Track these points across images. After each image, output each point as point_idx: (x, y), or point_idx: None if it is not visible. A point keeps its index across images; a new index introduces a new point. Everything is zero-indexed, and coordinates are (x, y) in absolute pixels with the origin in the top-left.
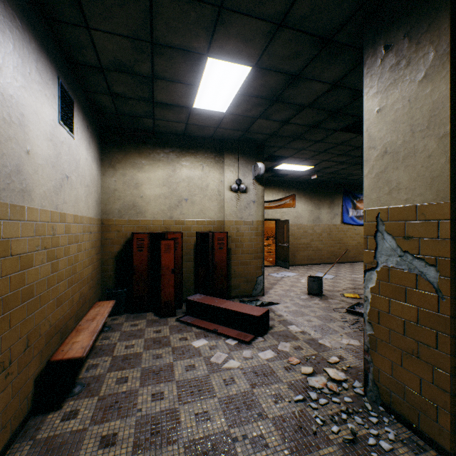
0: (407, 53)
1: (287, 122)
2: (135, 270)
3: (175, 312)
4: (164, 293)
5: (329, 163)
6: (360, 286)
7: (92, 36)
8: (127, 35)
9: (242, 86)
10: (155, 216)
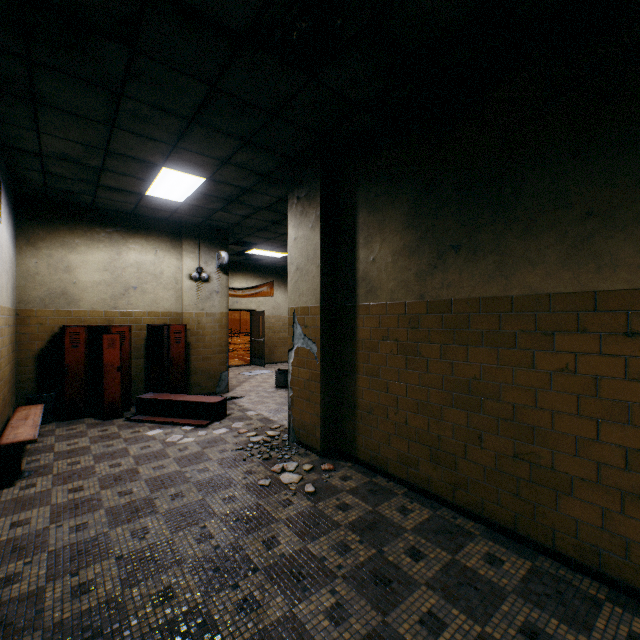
0: (306, 208)
1: (249, 217)
2: (68, 370)
3: (123, 413)
4: (109, 393)
5: None
6: None
7: (41, 136)
8: (81, 143)
9: (199, 188)
10: (94, 306)
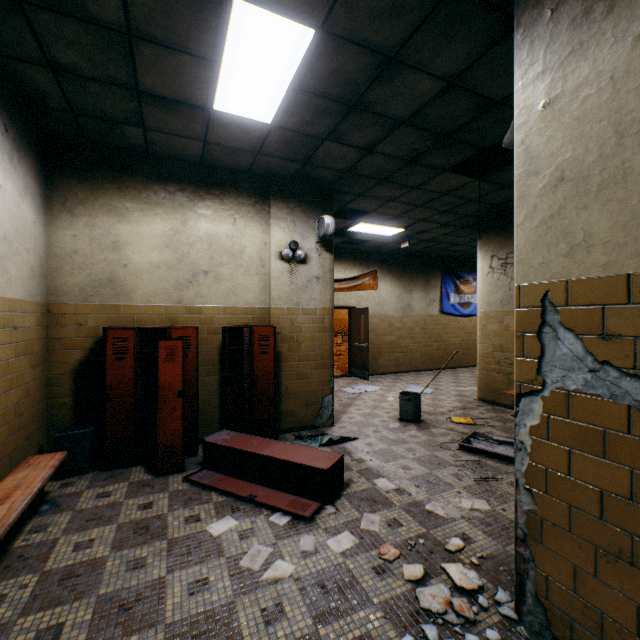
0: None
1: (371, 149)
2: (109, 393)
3: (184, 464)
4: (164, 432)
5: (427, 225)
6: (472, 405)
7: None
8: None
9: (299, 71)
10: (151, 299)
